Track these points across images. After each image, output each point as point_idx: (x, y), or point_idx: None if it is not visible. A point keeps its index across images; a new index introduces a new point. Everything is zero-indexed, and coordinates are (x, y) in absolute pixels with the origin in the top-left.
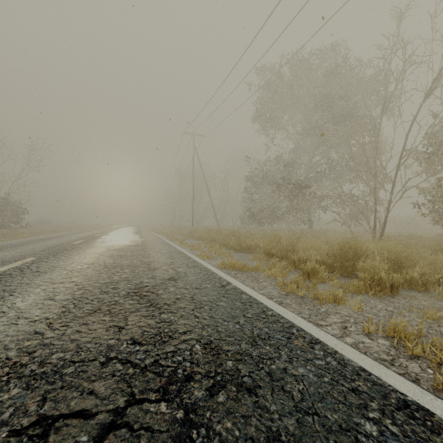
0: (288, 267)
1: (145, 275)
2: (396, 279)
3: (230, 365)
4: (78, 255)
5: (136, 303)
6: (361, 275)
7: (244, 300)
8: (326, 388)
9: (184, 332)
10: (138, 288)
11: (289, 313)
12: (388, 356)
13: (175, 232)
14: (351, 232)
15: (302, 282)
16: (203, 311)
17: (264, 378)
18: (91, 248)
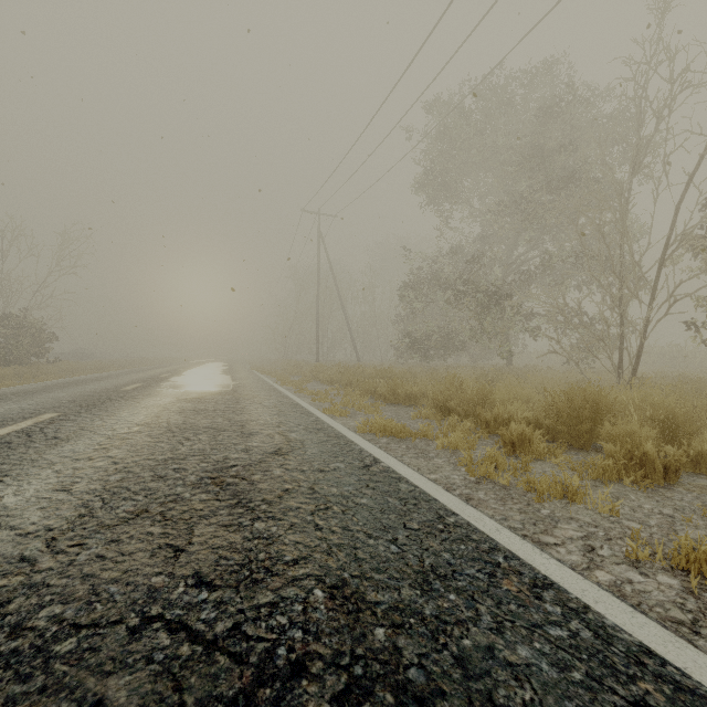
0: (478, 431)
1: (233, 445)
2: (674, 456)
3: (380, 639)
4: (127, 410)
5: (213, 499)
6: (609, 449)
7: (404, 493)
8: (580, 699)
9: (294, 561)
10: (218, 469)
11: (487, 522)
12: (684, 612)
13: (289, 370)
14: (581, 371)
15: (503, 459)
16: (330, 515)
17: (449, 673)
18: (150, 398)
